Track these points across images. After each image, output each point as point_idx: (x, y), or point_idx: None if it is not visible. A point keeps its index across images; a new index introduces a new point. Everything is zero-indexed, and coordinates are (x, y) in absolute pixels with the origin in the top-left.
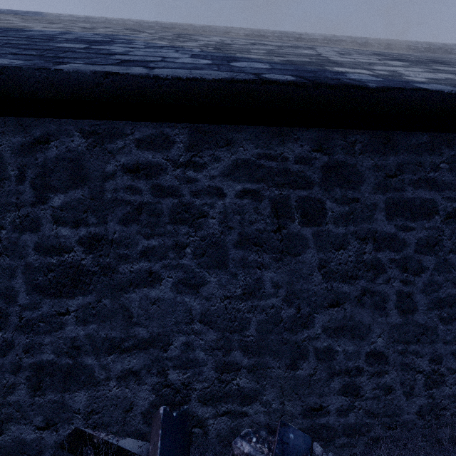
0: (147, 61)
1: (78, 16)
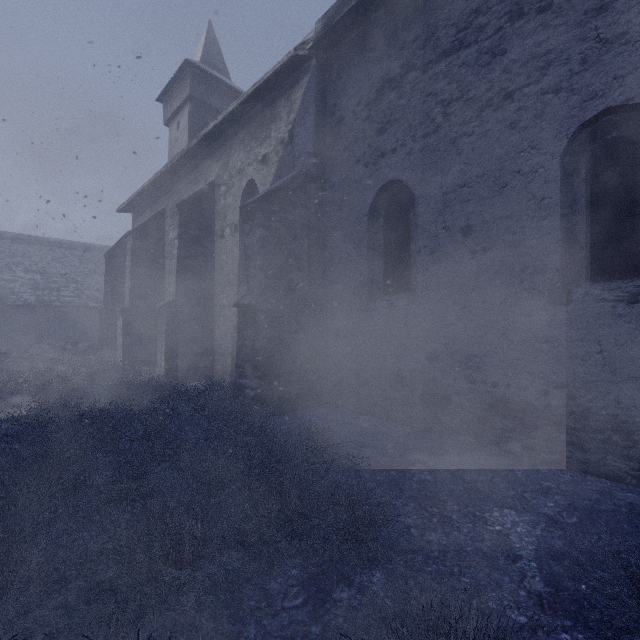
0: None
1: None
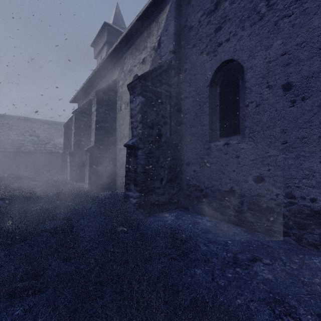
0: (6, 148)
1: None
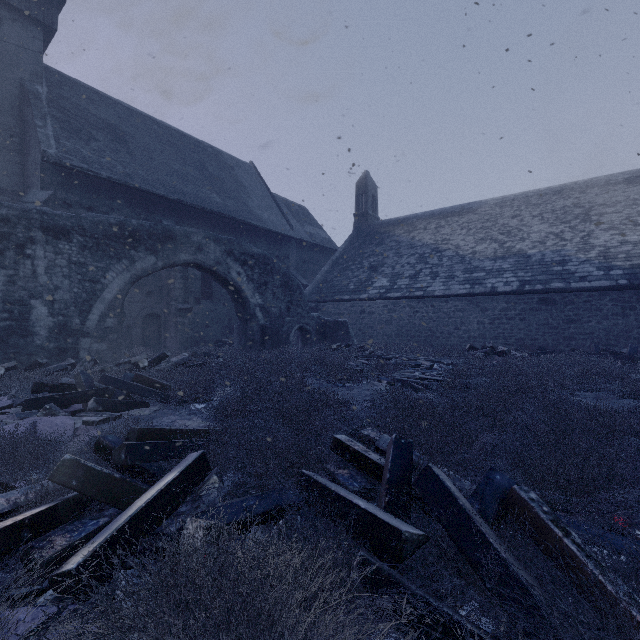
0: (585, 276)
1: (496, 199)
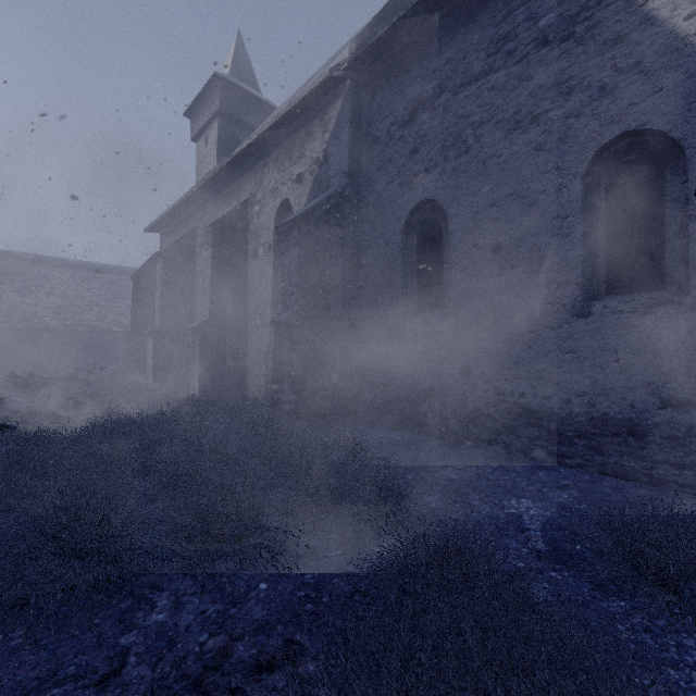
0: None
1: None
